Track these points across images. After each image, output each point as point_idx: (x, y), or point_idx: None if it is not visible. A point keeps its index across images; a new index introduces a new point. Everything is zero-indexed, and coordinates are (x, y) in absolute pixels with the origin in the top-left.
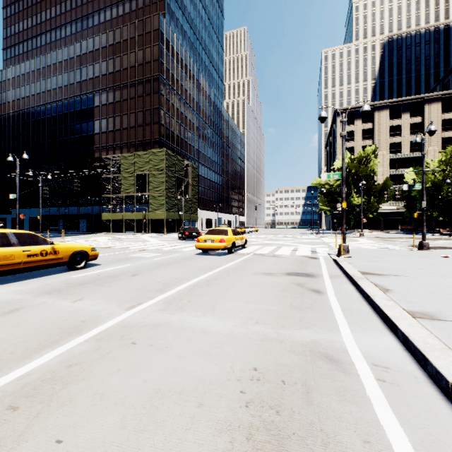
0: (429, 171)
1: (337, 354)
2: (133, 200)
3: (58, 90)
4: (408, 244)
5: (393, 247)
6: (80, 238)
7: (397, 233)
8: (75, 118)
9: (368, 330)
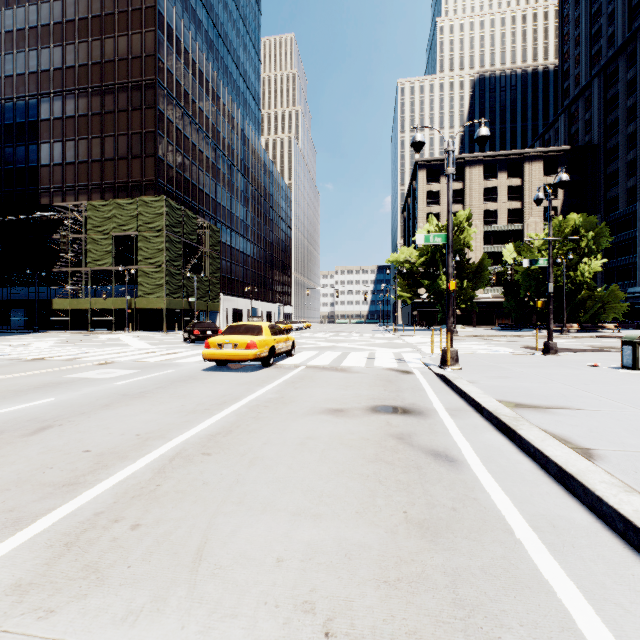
0: (534, 248)
1: None
2: (110, 278)
3: None
4: (520, 344)
5: (505, 350)
6: (0, 341)
7: (495, 329)
8: (4, 136)
9: None
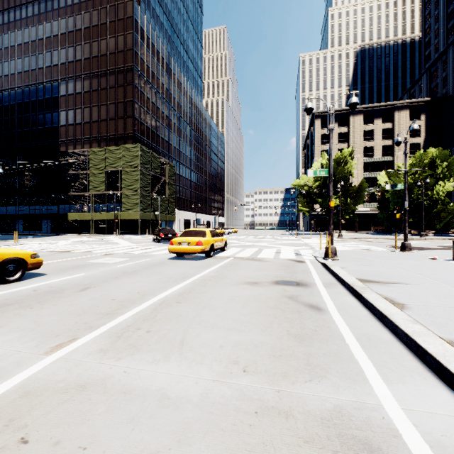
0: (401, 174)
1: (385, 443)
2: (104, 199)
3: (17, 75)
4: (386, 244)
5: (374, 248)
6: (39, 240)
7: (371, 234)
8: (38, 107)
9: (407, 378)
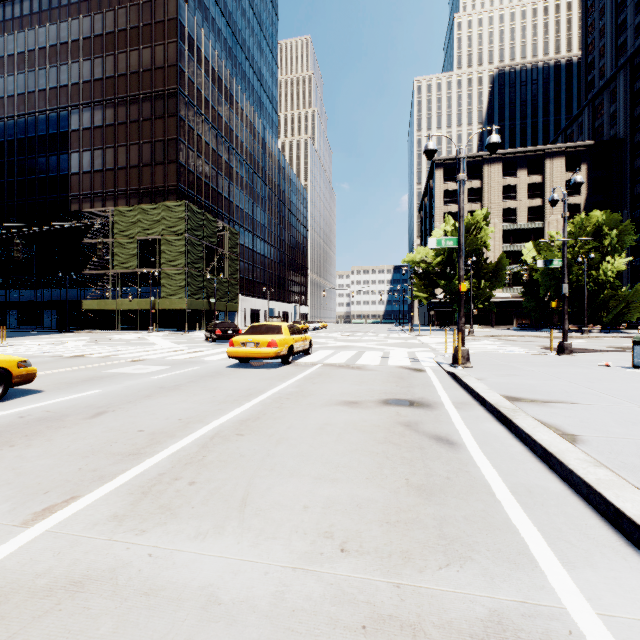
0: (554, 246)
1: None
2: (135, 280)
3: (7, 100)
4: (536, 345)
5: (520, 350)
6: (38, 340)
7: (514, 329)
8: (38, 147)
9: (596, 558)
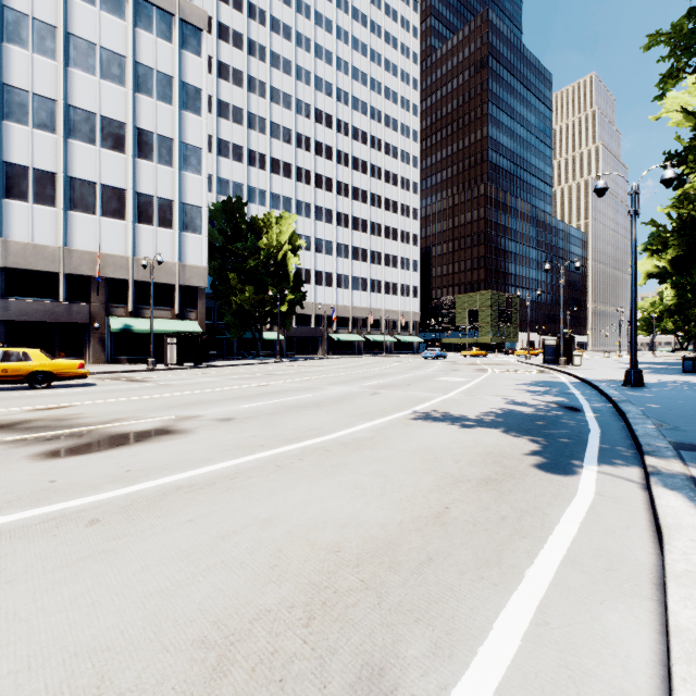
0: None
1: None
2: None
3: None
4: None
5: None
6: None
7: None
8: None
9: None
